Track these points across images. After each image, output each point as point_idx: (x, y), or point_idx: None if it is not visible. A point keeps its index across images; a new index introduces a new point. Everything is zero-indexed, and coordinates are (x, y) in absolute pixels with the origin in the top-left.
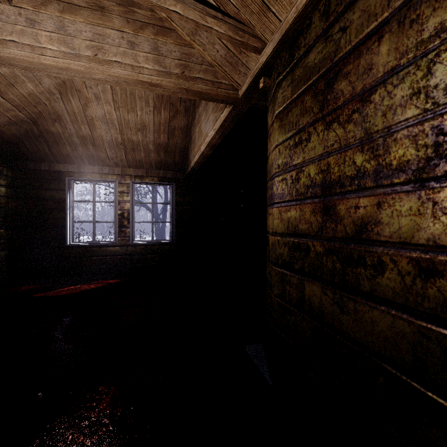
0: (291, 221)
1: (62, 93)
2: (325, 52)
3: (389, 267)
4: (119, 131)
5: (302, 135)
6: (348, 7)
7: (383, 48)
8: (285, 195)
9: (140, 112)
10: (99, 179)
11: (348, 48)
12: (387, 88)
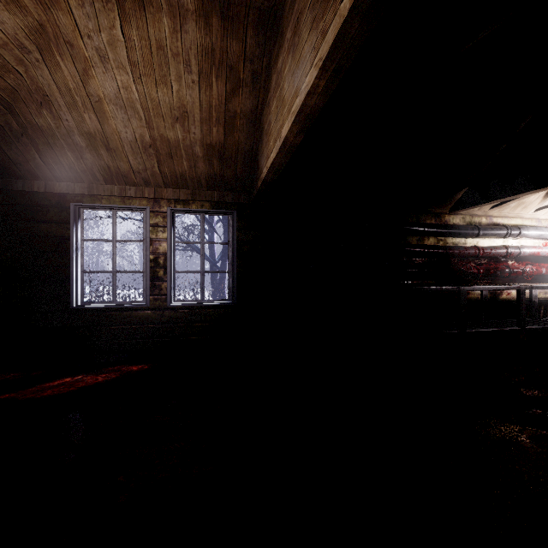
0: None
1: (43, 49)
2: None
3: None
4: (144, 123)
5: None
6: None
7: None
8: None
9: (176, 85)
10: (120, 205)
11: None
12: None
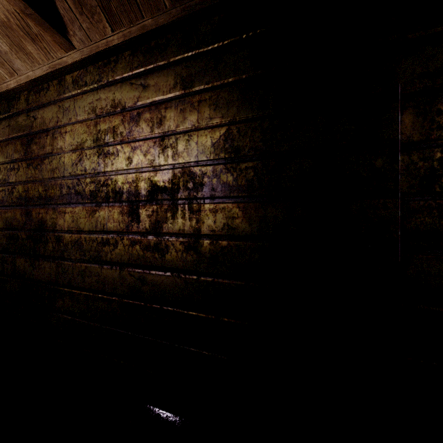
0: (8, 220)
1: None
2: (27, 123)
3: (49, 241)
4: None
5: (15, 165)
6: (37, 108)
7: (48, 141)
8: (4, 201)
9: None
10: None
11: (36, 130)
12: (49, 160)
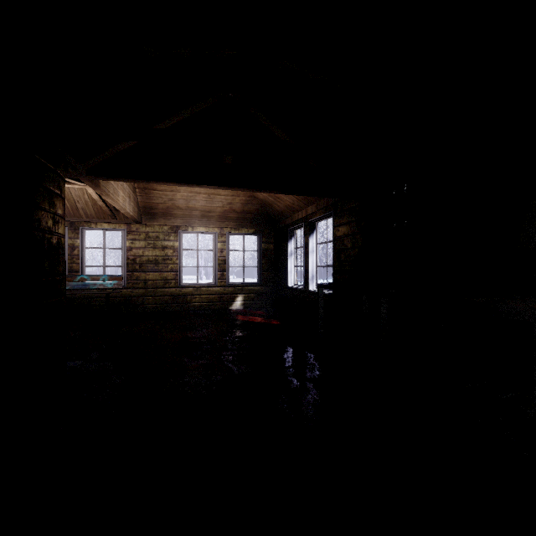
0: None
1: None
2: None
3: None
4: None
5: None
6: None
7: None
8: None
9: None
10: (297, 225)
11: None
12: None
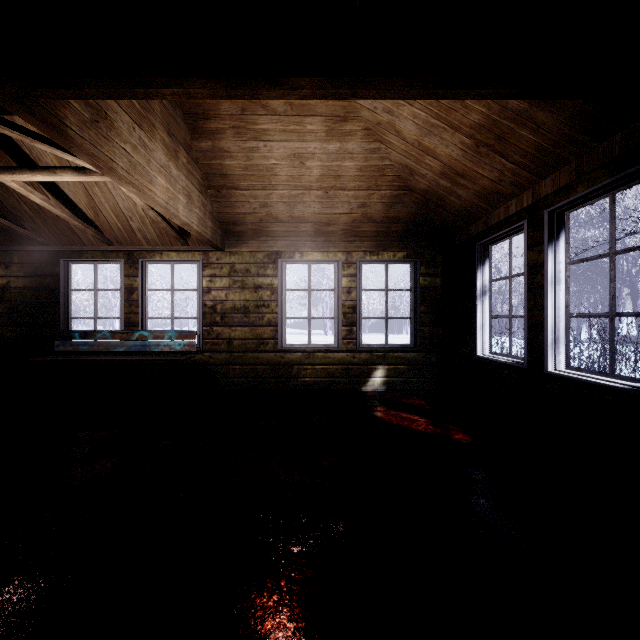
0: None
1: (381, 140)
2: None
3: None
4: (451, 129)
5: None
6: None
7: None
8: None
9: None
10: (504, 230)
11: None
12: None
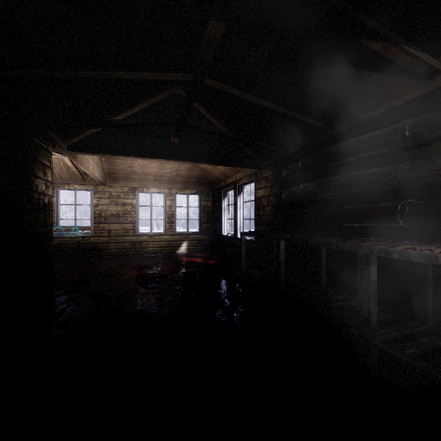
0: None
1: None
2: None
3: None
4: None
5: None
6: None
7: None
8: None
9: None
10: (229, 187)
11: None
12: None
